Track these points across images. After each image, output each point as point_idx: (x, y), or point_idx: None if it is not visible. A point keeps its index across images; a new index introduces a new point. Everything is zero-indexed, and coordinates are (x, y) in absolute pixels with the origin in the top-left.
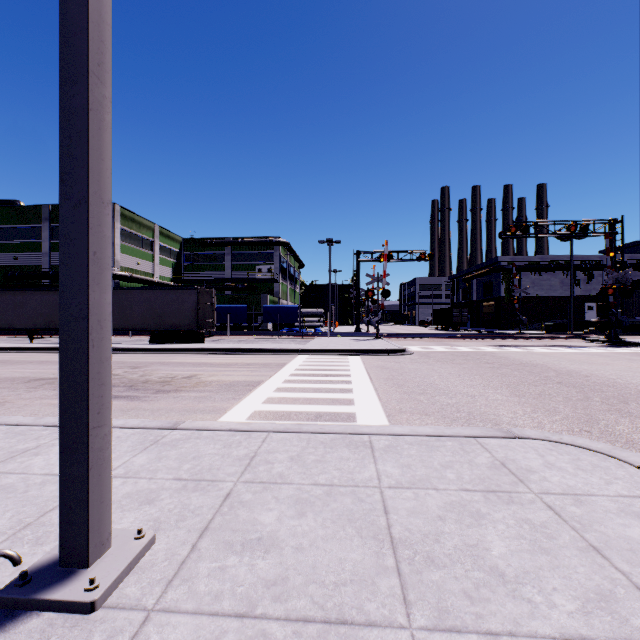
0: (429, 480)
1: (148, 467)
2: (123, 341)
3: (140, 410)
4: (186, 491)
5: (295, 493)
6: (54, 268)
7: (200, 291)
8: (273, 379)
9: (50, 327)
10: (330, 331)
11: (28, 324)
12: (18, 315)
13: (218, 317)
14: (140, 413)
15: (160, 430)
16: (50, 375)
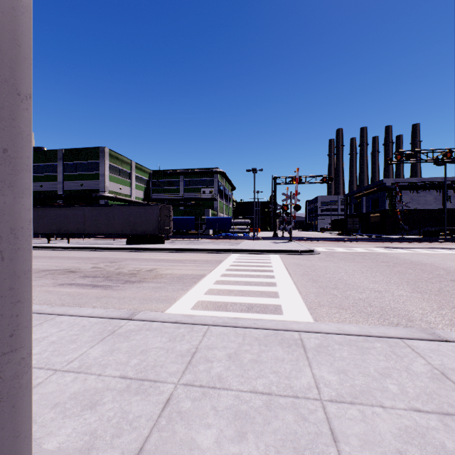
0: (371, 393)
1: (100, 361)
2: (109, 242)
3: (110, 298)
4: (128, 393)
5: (234, 403)
6: (65, 192)
7: (161, 207)
8: (213, 273)
9: (60, 232)
10: (254, 235)
11: (46, 230)
12: (40, 224)
13: (174, 225)
14: (109, 300)
15: (118, 320)
16: (54, 267)
